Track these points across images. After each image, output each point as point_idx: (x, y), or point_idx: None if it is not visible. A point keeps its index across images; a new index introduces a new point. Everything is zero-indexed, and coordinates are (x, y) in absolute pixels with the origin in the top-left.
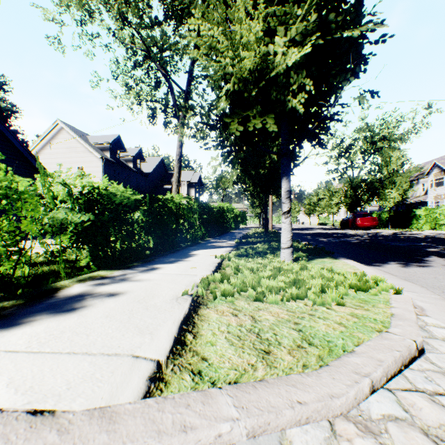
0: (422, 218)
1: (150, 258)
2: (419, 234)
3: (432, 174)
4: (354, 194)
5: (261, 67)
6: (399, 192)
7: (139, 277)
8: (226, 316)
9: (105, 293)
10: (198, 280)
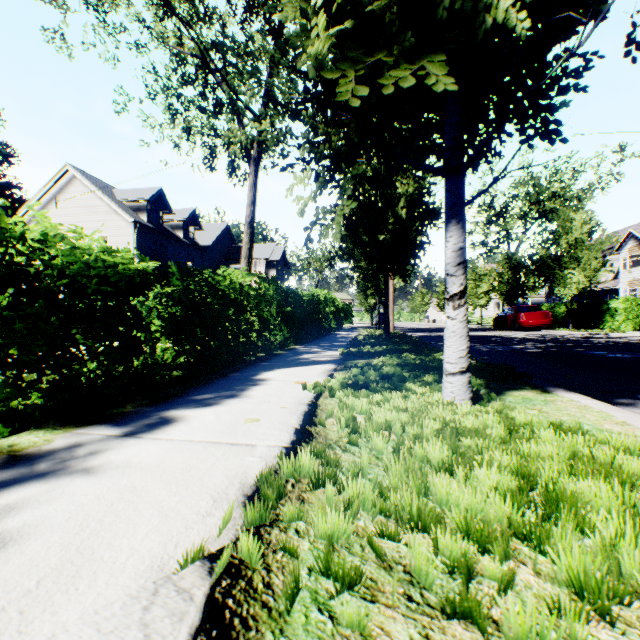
0: (620, 313)
1: (172, 390)
2: (624, 338)
3: (626, 249)
4: (514, 277)
5: None
6: (586, 273)
7: (104, 458)
8: None
9: None
10: (254, 470)
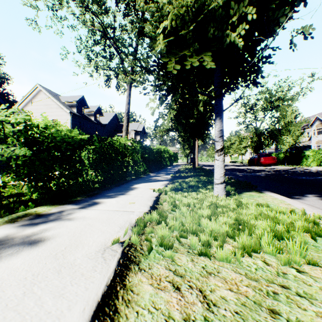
0: (310, 157)
1: (95, 191)
2: (311, 170)
3: (315, 125)
4: (258, 139)
5: (199, 3)
6: (293, 138)
7: (74, 215)
8: (164, 290)
9: (24, 239)
10: (134, 219)
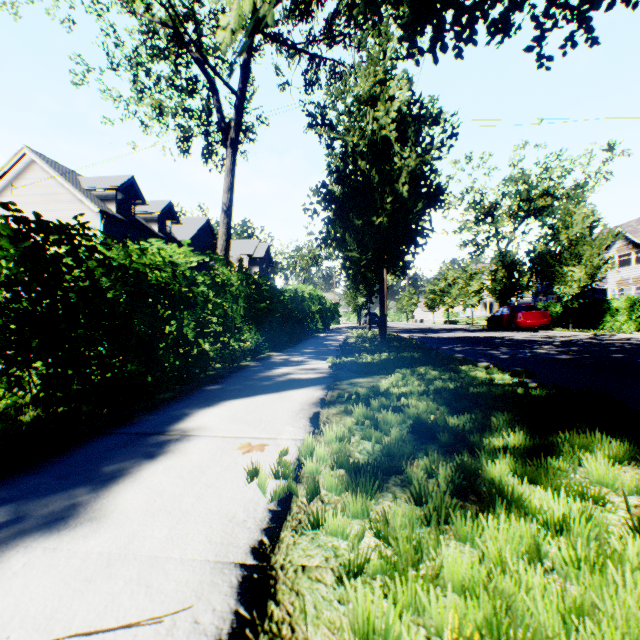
0: (622, 313)
1: None
2: (639, 340)
3: (614, 249)
4: (508, 275)
5: None
6: (588, 270)
7: None
8: None
9: None
10: None
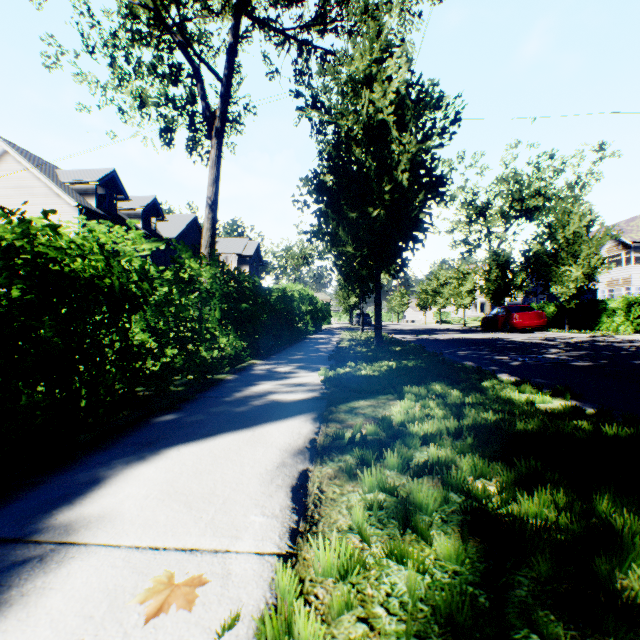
0: (619, 314)
1: None
2: None
3: (605, 249)
4: (502, 275)
5: None
6: (585, 270)
7: None
8: None
9: None
10: None
